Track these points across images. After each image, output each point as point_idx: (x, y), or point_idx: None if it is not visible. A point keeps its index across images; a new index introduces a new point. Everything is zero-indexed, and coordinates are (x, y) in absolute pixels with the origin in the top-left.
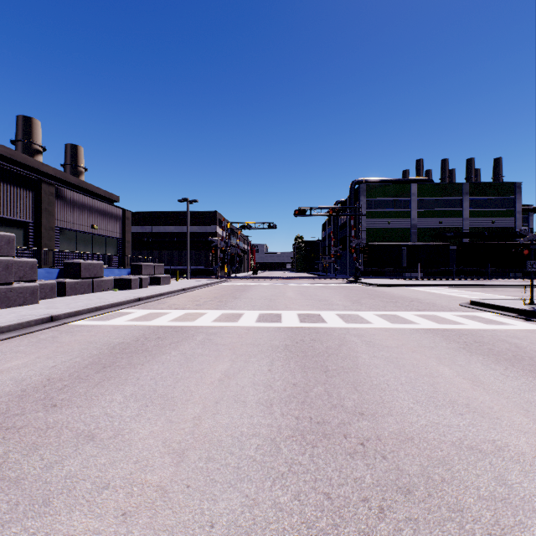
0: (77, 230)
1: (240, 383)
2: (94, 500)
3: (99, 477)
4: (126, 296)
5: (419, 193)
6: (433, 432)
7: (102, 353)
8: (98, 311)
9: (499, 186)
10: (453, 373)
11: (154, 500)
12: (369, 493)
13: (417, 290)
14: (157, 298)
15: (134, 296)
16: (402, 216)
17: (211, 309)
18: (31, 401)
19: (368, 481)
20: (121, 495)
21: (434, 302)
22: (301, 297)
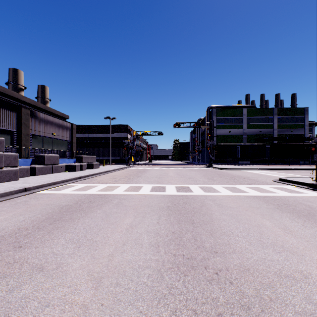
0: (43, 136)
1: (139, 231)
2: (38, 315)
3: (43, 298)
4: (72, 176)
5: (247, 114)
6: (262, 265)
7: (54, 212)
8: (54, 184)
9: (295, 110)
10: (272, 224)
11: (79, 315)
12: (222, 310)
13: (247, 171)
14: (91, 177)
15: (77, 176)
16: (237, 127)
17: (123, 183)
18: (6, 244)
19: (221, 300)
20: (57, 311)
21: (257, 179)
22: (178, 176)
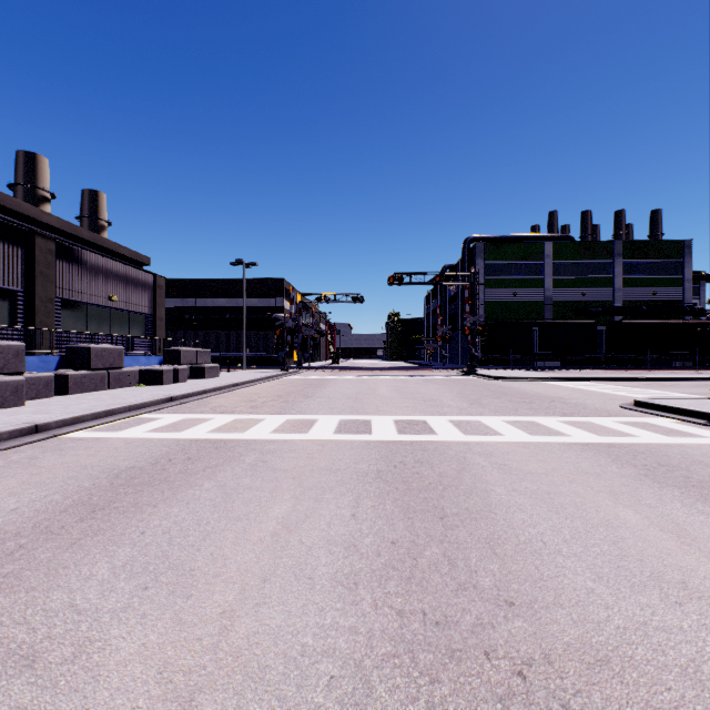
0: (88, 303)
1: (306, 541)
2: None
3: None
4: (153, 395)
5: (555, 254)
6: (641, 645)
7: (97, 486)
8: (109, 416)
9: (662, 245)
10: (642, 519)
11: None
12: None
13: (556, 385)
14: (198, 397)
15: (164, 395)
16: (532, 285)
17: (271, 413)
18: None
19: None
20: None
21: (583, 403)
22: (399, 396)
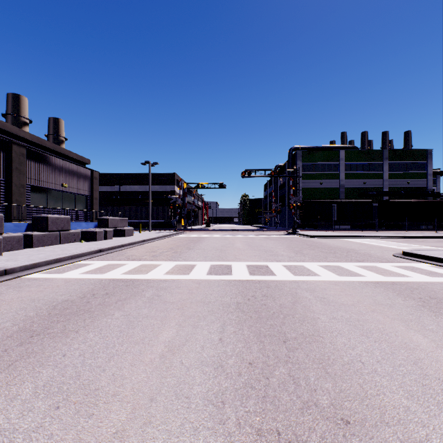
0: (47, 188)
1: (185, 362)
2: None
3: None
4: (89, 248)
5: (346, 158)
6: None
7: (38, 315)
8: (57, 262)
9: (414, 152)
10: (430, 342)
11: None
12: None
13: (349, 241)
14: (118, 249)
15: (96, 248)
16: (332, 178)
17: (166, 260)
18: None
19: None
20: None
21: (369, 253)
22: (249, 248)
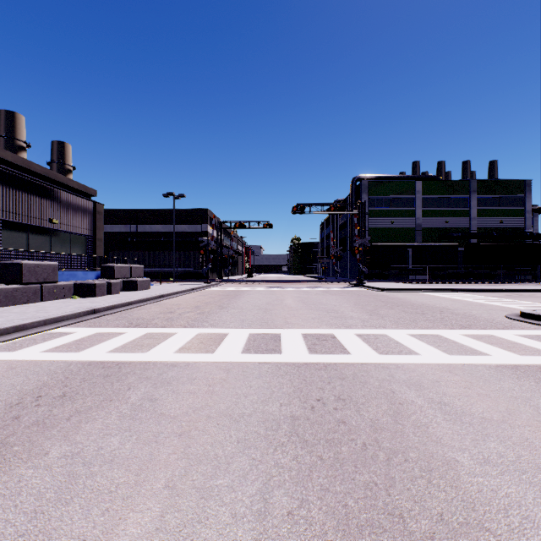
0: (28, 224)
1: None
2: None
3: None
4: (78, 307)
5: (424, 190)
6: None
7: None
8: (19, 331)
9: (508, 184)
10: None
11: None
12: None
13: (434, 295)
14: (122, 309)
15: (87, 307)
16: (406, 215)
17: (184, 326)
18: None
19: None
20: None
21: (471, 314)
22: (304, 306)
